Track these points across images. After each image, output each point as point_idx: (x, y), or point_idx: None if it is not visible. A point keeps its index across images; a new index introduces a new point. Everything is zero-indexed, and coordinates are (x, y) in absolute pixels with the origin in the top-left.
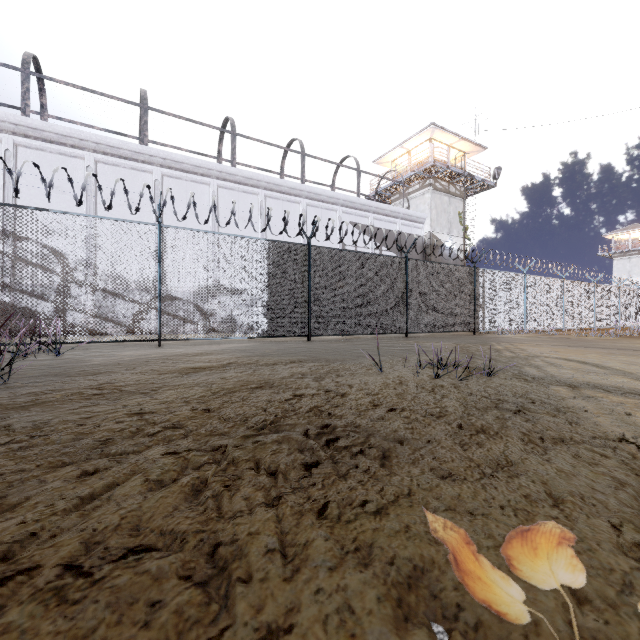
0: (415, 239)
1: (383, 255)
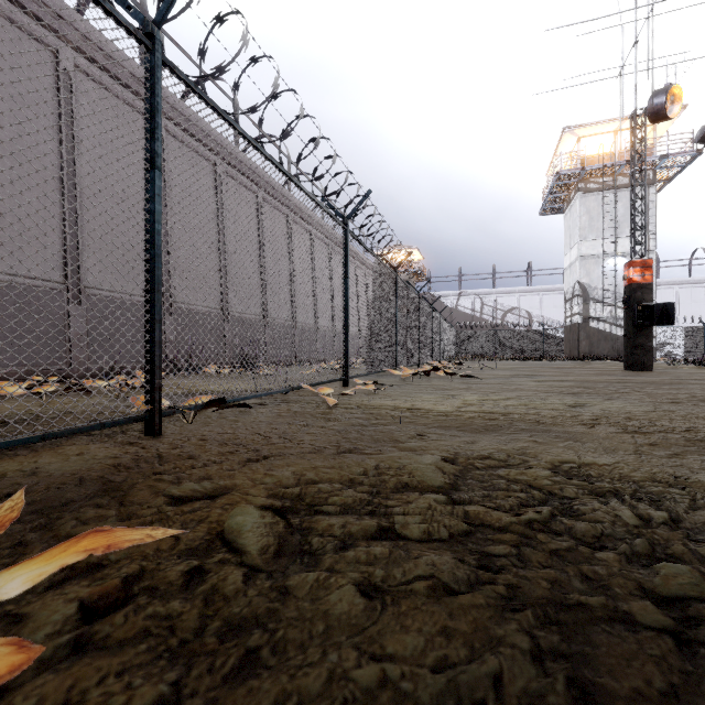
0: None
1: None
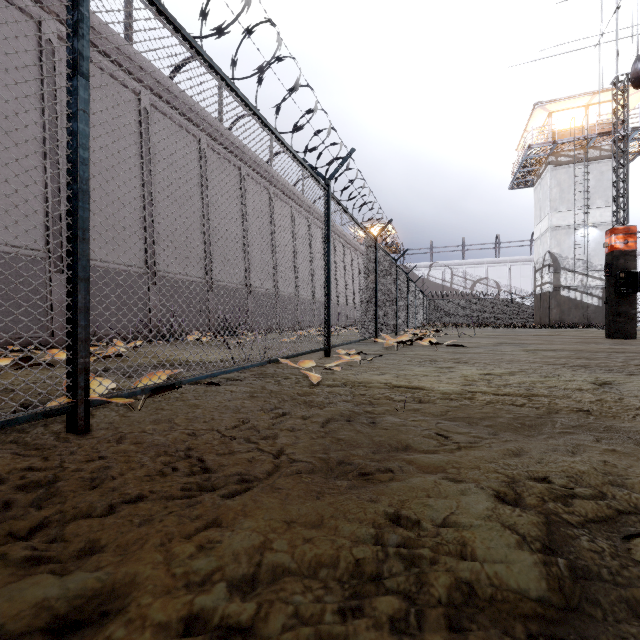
0: None
1: None
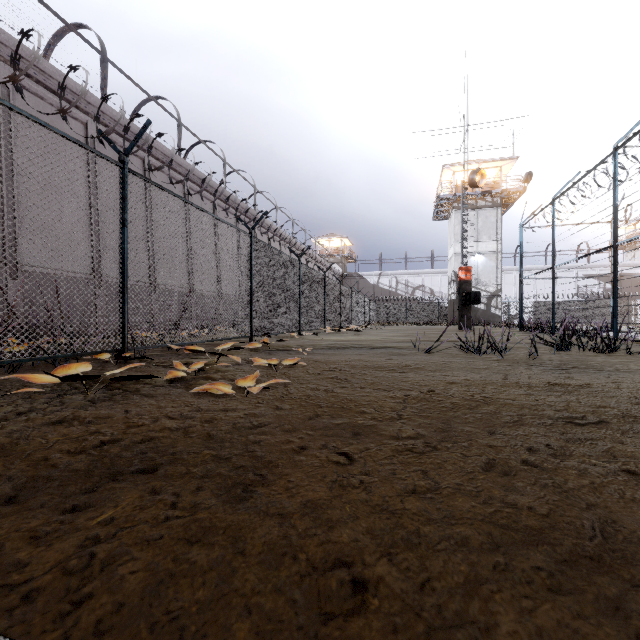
0: (587, 295)
1: (574, 300)
